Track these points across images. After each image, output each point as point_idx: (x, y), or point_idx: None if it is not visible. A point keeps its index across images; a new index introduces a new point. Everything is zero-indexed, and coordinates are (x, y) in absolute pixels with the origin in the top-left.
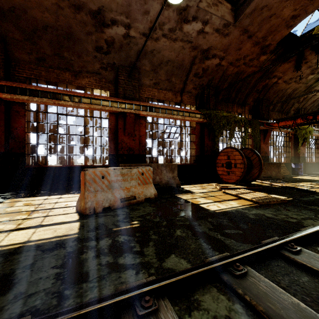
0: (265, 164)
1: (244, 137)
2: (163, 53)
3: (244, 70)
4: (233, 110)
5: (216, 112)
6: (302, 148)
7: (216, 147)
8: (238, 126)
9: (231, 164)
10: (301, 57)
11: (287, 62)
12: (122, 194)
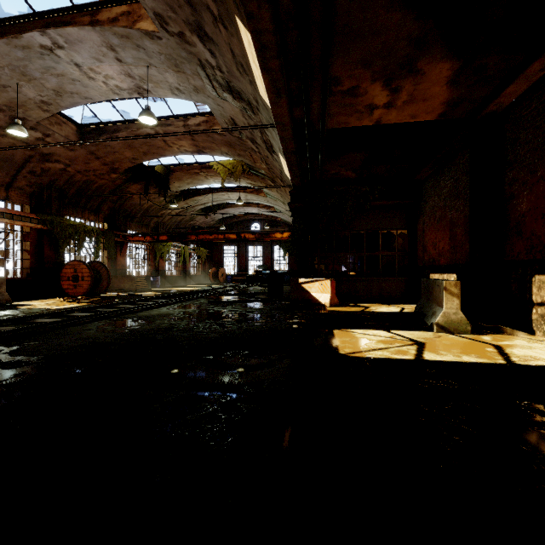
0: (119, 277)
1: (97, 249)
2: None
3: (96, 180)
4: (84, 216)
5: (60, 219)
6: (162, 261)
7: (61, 259)
8: (89, 237)
9: (78, 278)
10: (148, 184)
11: (138, 184)
12: None
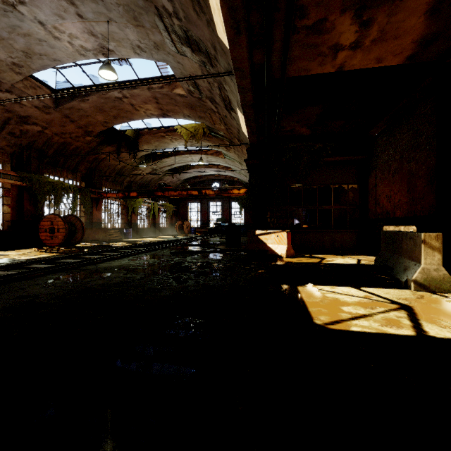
0: (94, 229)
1: (74, 204)
2: None
3: (72, 142)
4: (63, 175)
5: (39, 177)
6: (134, 215)
7: (39, 213)
8: (66, 193)
9: (54, 229)
10: (120, 146)
11: (111, 146)
12: None
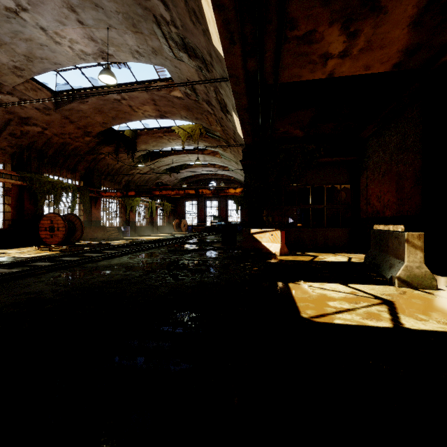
0: (93, 228)
1: (73, 203)
2: None
3: (72, 143)
4: (62, 175)
5: (39, 176)
6: (132, 214)
7: (39, 212)
8: (65, 192)
9: (54, 228)
10: (118, 146)
11: (110, 146)
12: None
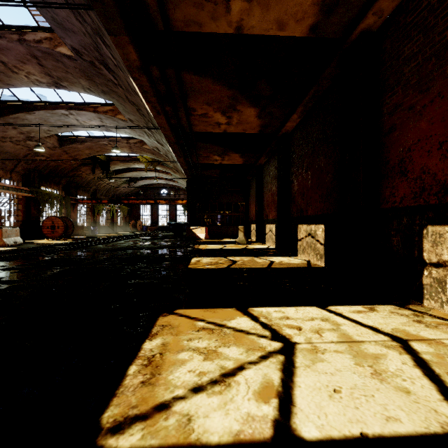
0: (75, 227)
1: (60, 208)
2: (5, 148)
3: (62, 165)
4: (51, 187)
5: (41, 190)
6: (98, 216)
7: (41, 215)
8: (56, 201)
9: (55, 227)
10: (95, 167)
11: (88, 166)
12: (13, 240)
